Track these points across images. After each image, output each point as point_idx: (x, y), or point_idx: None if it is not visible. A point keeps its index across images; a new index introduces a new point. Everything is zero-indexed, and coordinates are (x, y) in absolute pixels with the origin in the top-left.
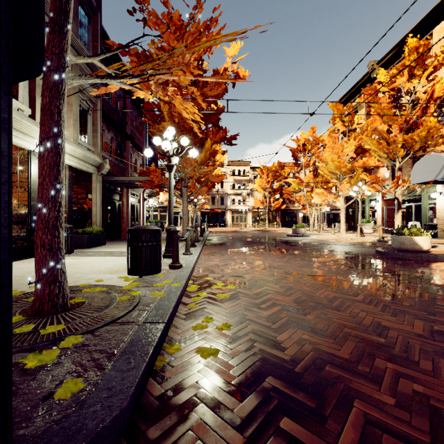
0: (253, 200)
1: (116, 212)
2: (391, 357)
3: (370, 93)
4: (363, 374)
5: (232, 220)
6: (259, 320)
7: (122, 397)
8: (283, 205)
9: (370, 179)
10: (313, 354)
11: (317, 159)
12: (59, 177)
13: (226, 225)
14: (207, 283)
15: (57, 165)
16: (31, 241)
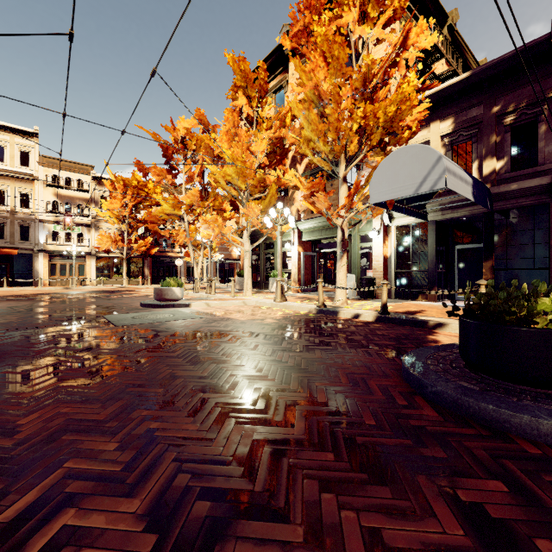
0: (99, 237)
1: None
2: None
3: (311, 4)
4: None
5: (52, 273)
6: None
7: None
8: (154, 248)
9: (310, 183)
10: None
11: (206, 158)
12: None
13: (36, 282)
14: None
15: None
16: None
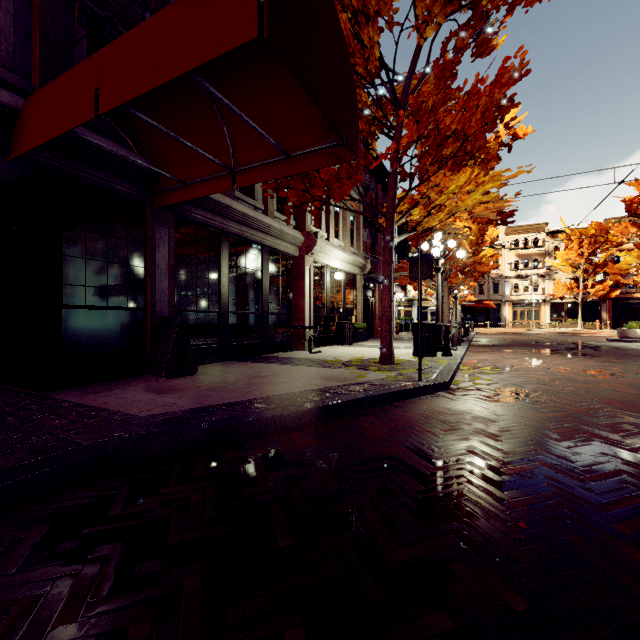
0: (552, 285)
1: (370, 309)
2: (597, 395)
3: None
4: (568, 395)
5: (513, 318)
6: (515, 381)
7: (446, 379)
8: (614, 291)
9: None
10: (543, 390)
11: None
12: (391, 295)
13: (502, 325)
14: (475, 367)
15: (391, 289)
16: (327, 333)
